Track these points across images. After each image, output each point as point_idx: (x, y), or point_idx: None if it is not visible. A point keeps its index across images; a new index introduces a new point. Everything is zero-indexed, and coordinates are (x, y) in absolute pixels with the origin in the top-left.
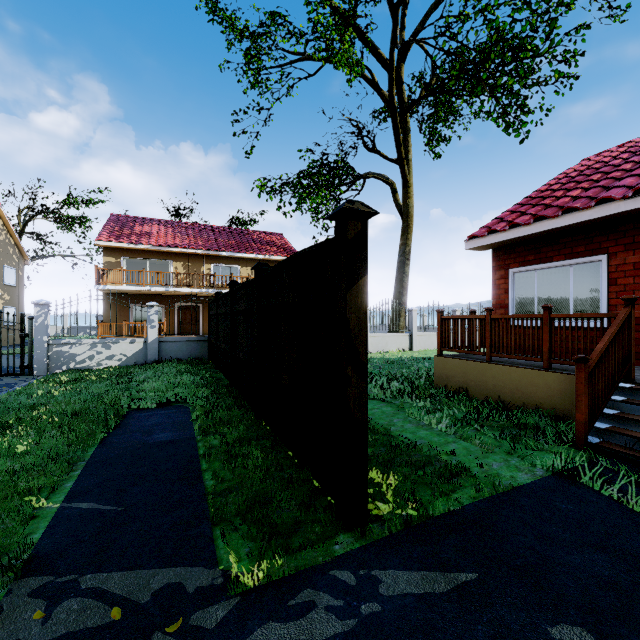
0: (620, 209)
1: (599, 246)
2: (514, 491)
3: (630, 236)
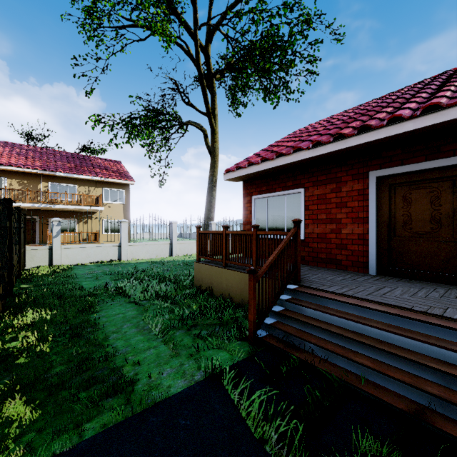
0: (306, 156)
1: (300, 182)
2: (153, 408)
3: (315, 176)
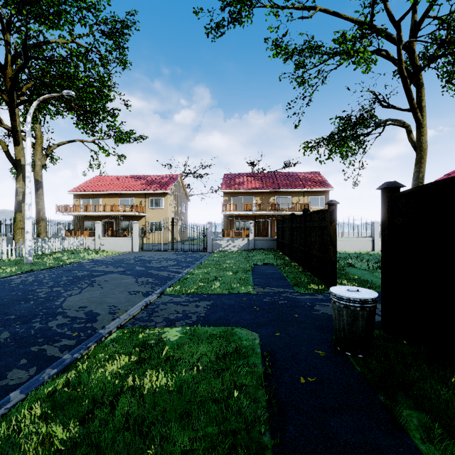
0: None
1: None
2: None
3: None
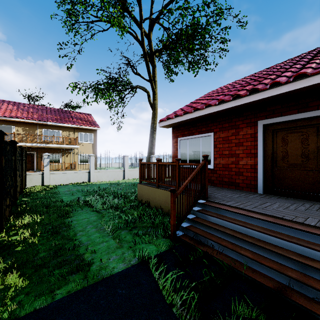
0: (214, 110)
1: (210, 128)
2: (101, 281)
3: (221, 124)
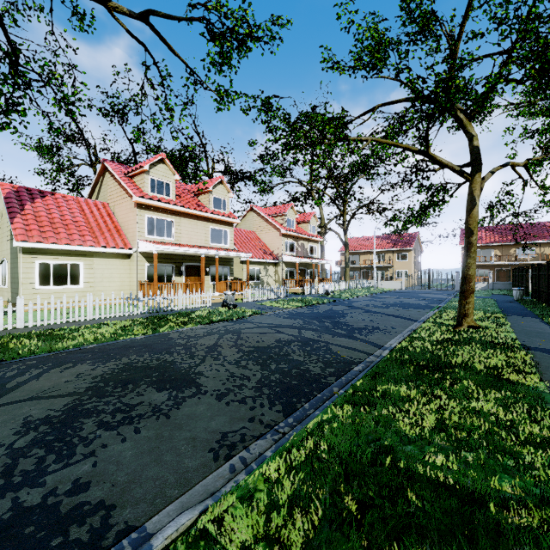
0: None
1: None
2: None
3: None
